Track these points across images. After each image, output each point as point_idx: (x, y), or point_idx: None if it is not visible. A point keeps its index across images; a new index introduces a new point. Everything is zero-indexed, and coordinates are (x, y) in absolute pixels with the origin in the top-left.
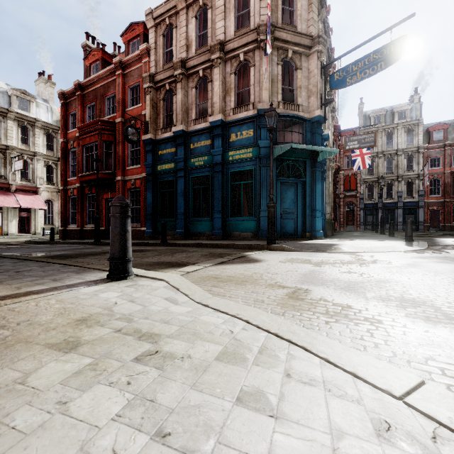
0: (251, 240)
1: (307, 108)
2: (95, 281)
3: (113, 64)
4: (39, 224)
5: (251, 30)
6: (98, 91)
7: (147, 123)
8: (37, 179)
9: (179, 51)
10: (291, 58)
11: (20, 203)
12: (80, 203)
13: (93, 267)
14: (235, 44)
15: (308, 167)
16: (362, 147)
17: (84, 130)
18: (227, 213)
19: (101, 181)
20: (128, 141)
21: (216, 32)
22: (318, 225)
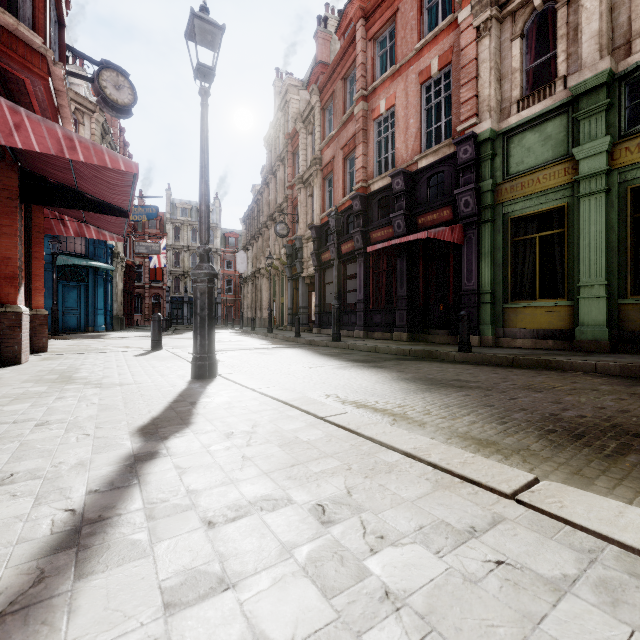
0: None
1: None
2: None
3: None
4: None
5: None
6: None
7: None
8: None
9: None
10: None
11: None
12: None
13: None
14: None
15: (91, 274)
16: (150, 253)
17: None
18: None
19: None
20: None
21: None
22: (100, 321)
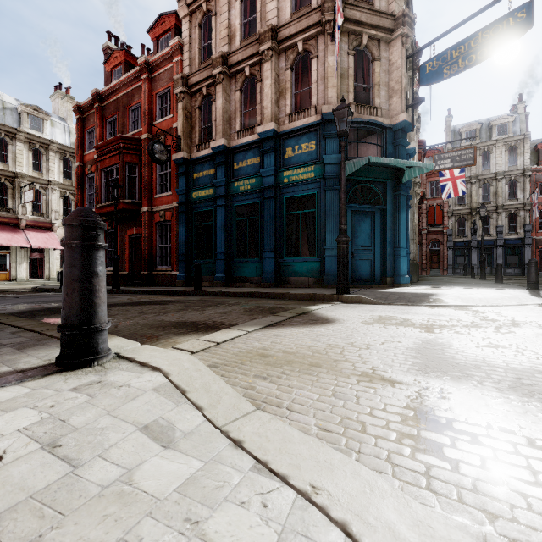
0: (313, 287)
1: (388, 112)
2: (26, 371)
3: (138, 67)
4: (54, 267)
5: (313, 10)
6: (121, 101)
7: (180, 138)
8: (52, 213)
9: (219, 45)
10: (366, 46)
11: (31, 242)
12: None
13: (57, 336)
14: (292, 29)
15: (389, 191)
16: (457, 166)
17: (102, 149)
18: (281, 253)
19: (123, 213)
20: (154, 161)
21: (266, 16)
22: (402, 267)
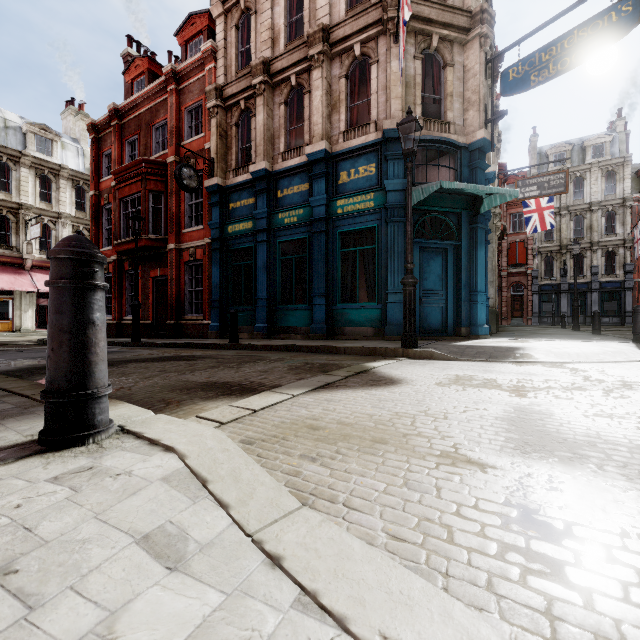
0: (372, 339)
1: (462, 128)
2: None
3: (164, 76)
4: None
5: (372, 5)
6: (143, 117)
7: (213, 161)
8: None
9: (260, 49)
10: (436, 49)
11: (38, 286)
12: (117, 284)
13: None
14: (347, 29)
15: (464, 223)
16: (545, 194)
17: (121, 175)
18: (334, 298)
19: (146, 251)
20: (182, 188)
21: (316, 14)
22: (480, 315)
